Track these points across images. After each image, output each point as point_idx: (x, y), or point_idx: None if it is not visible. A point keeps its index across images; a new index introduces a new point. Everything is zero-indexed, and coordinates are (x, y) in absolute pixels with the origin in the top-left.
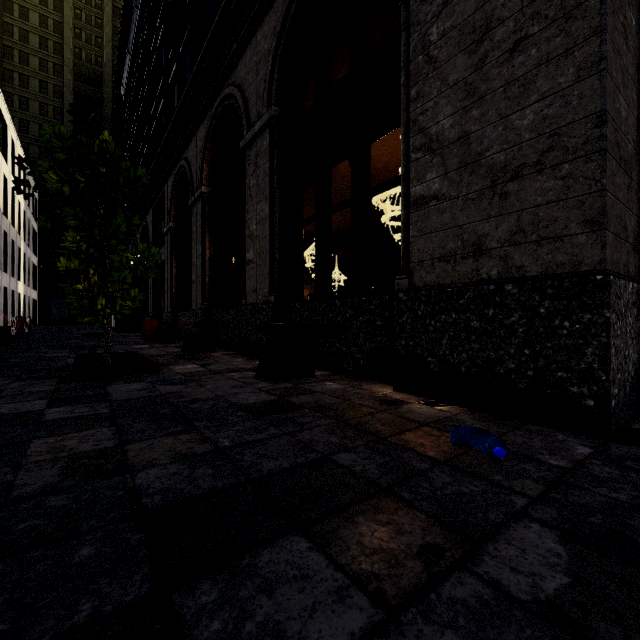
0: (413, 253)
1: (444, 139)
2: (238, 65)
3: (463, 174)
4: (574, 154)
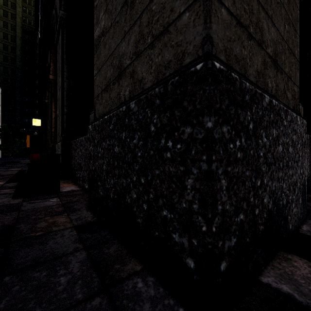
0: (95, 89)
1: None
2: None
3: (113, 0)
4: None
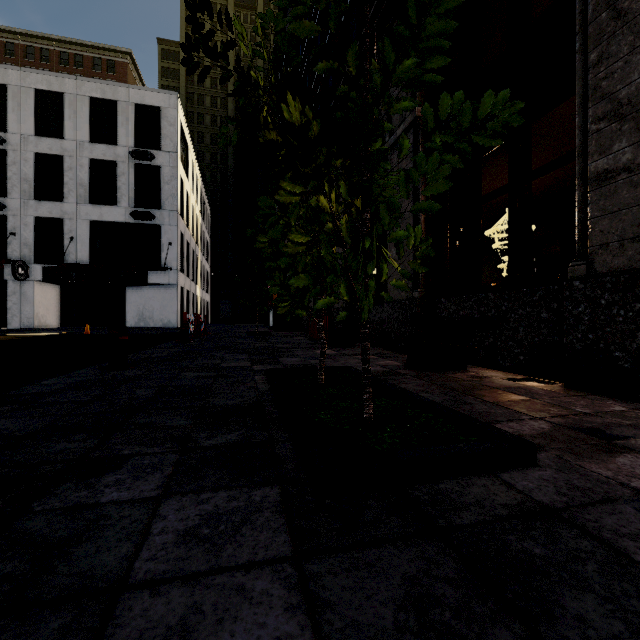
0: None
1: None
2: None
3: None
4: None
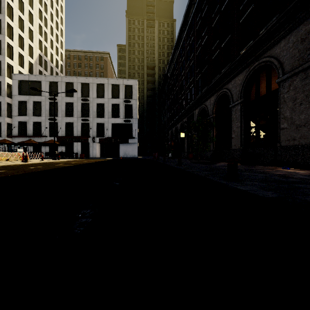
0: (281, 139)
1: (287, 117)
2: (228, 84)
3: (291, 125)
4: (309, 125)
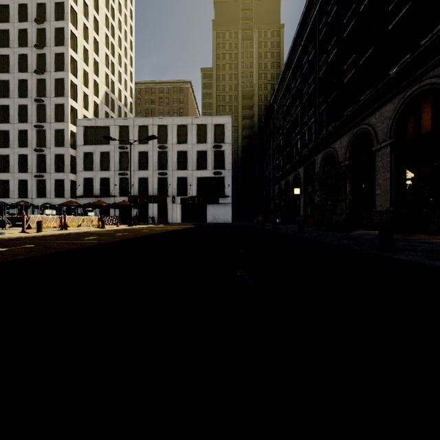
0: None
1: None
2: (370, 117)
3: None
4: None
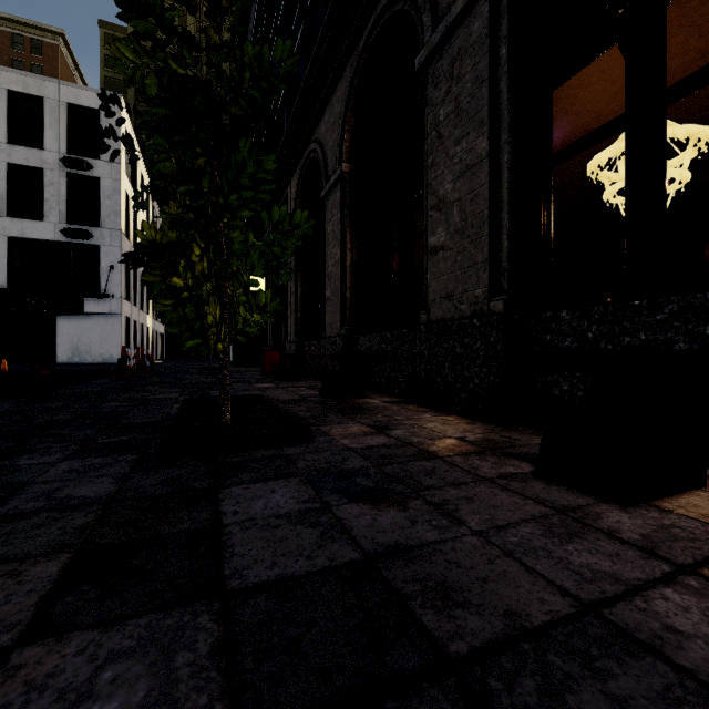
0: None
1: None
2: None
3: None
4: None
